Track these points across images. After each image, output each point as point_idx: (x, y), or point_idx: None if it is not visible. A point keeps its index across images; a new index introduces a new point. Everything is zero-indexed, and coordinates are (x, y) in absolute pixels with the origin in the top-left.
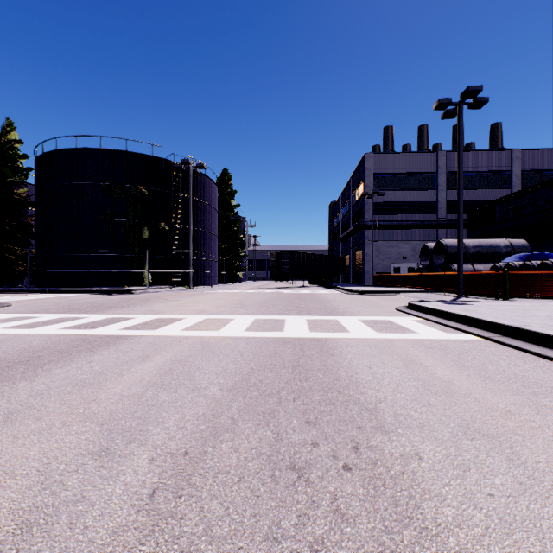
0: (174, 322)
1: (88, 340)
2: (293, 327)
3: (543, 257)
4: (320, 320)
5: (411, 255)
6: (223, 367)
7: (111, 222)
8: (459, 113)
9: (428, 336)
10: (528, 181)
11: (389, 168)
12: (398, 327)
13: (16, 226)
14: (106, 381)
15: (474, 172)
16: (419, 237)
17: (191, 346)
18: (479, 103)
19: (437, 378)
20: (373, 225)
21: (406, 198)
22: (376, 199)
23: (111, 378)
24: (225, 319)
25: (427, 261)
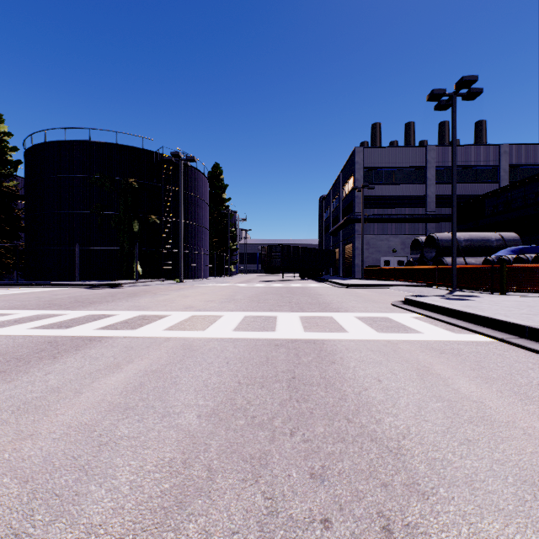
0: (157, 320)
1: (56, 343)
2: (285, 325)
3: (536, 251)
4: (314, 318)
5: (401, 248)
6: (204, 381)
7: (101, 215)
8: (453, 104)
9: (434, 337)
10: (516, 175)
11: (379, 162)
12: (399, 326)
13: (5, 219)
14: (57, 403)
15: (463, 166)
16: (408, 230)
17: (171, 351)
18: (473, 94)
19: (464, 396)
20: (363, 218)
21: (396, 192)
22: (366, 193)
23: (64, 397)
24: (212, 316)
25: (417, 254)
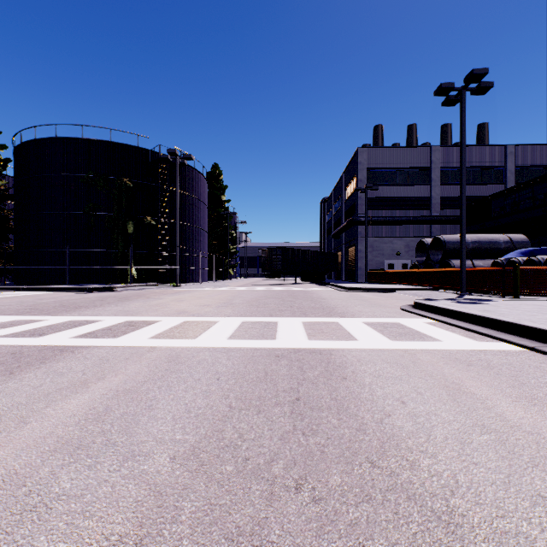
0: (144, 327)
1: (20, 355)
2: (287, 332)
3: (546, 253)
4: (318, 324)
5: (405, 251)
6: (187, 404)
7: (94, 216)
8: (462, 99)
9: (456, 345)
10: (522, 176)
11: (382, 162)
12: (414, 333)
13: None
14: None
15: (468, 167)
16: (413, 233)
17: (152, 364)
18: (483, 88)
19: (513, 424)
20: (367, 220)
21: (400, 193)
22: (369, 194)
23: (2, 430)
24: (206, 322)
25: (423, 257)
